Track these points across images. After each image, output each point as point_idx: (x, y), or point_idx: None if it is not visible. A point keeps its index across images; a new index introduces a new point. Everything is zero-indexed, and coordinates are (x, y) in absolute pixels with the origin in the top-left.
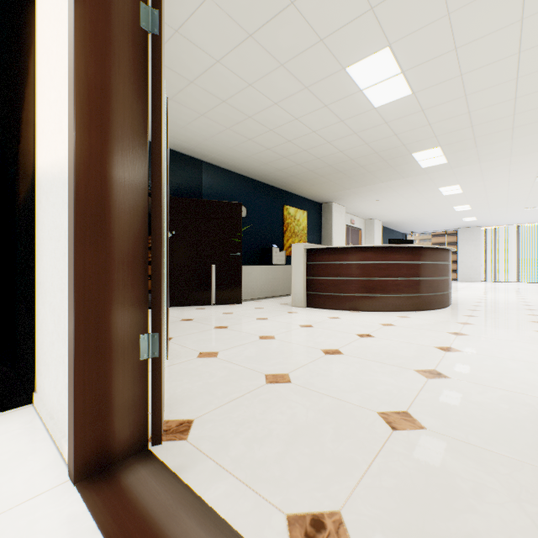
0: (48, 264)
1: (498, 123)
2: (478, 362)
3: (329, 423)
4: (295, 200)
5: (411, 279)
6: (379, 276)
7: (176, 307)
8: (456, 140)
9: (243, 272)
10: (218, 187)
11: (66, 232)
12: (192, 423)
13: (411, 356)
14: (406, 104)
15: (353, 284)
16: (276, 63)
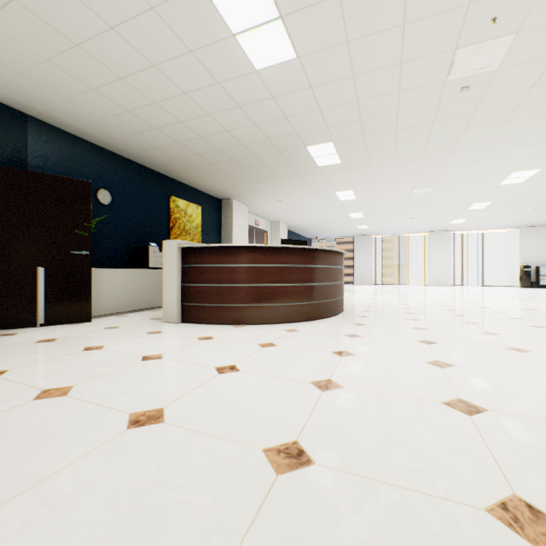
0: None
1: (385, 121)
2: (360, 410)
3: None
4: (186, 191)
5: (303, 285)
6: (268, 281)
7: None
8: (348, 137)
9: (99, 278)
10: (61, 159)
11: None
12: None
13: (272, 410)
14: (292, 73)
15: (238, 292)
16: None
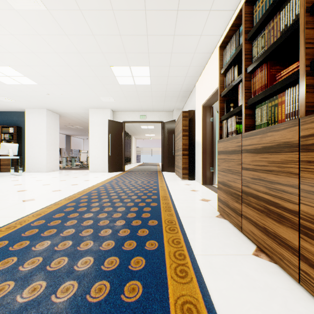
0: (197, 157)
1: None
2: None
3: None
4: None
5: None
6: None
7: None
8: None
9: None
10: None
11: (201, 152)
12: None
13: None
14: None
15: None
16: None
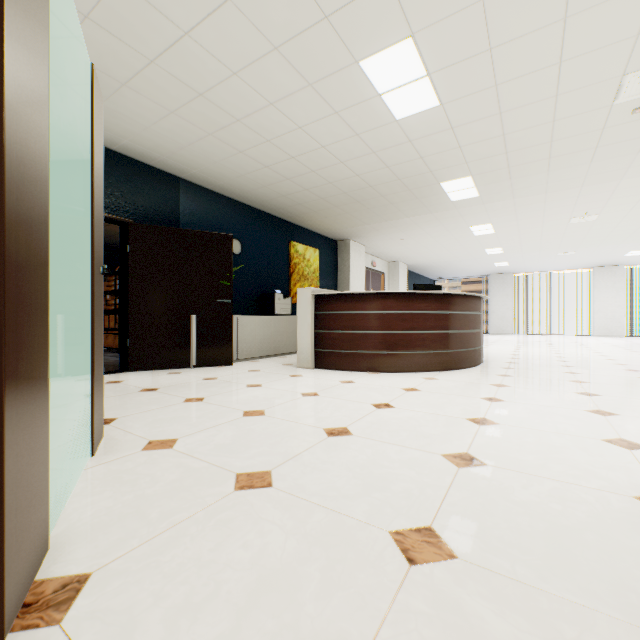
0: None
1: (535, 150)
2: (519, 439)
3: (317, 560)
4: (304, 235)
5: (439, 332)
6: (402, 328)
7: (142, 371)
8: (489, 169)
9: (235, 324)
10: (203, 214)
11: None
12: (85, 582)
13: (438, 434)
14: (433, 118)
15: (371, 339)
16: (267, 45)
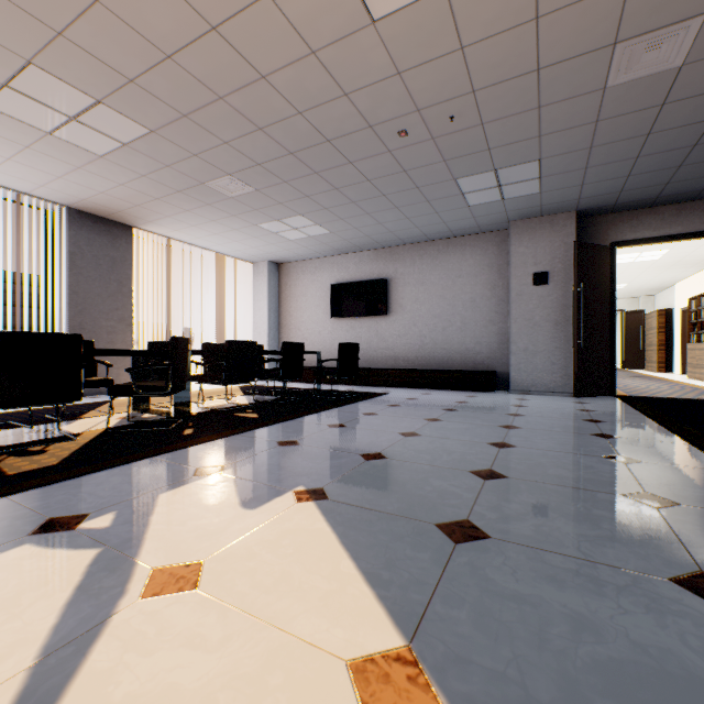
0: (676, 351)
1: None
2: None
3: None
4: None
5: None
6: None
7: None
8: None
9: None
10: None
11: (679, 348)
12: None
13: None
14: None
15: None
16: None
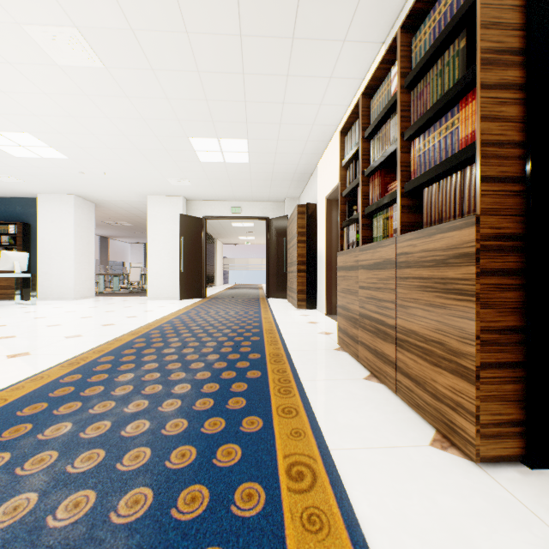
0: (320, 274)
1: None
2: None
3: None
4: None
5: None
6: None
7: None
8: None
9: None
10: None
11: (324, 267)
12: None
13: None
14: None
15: None
16: None
